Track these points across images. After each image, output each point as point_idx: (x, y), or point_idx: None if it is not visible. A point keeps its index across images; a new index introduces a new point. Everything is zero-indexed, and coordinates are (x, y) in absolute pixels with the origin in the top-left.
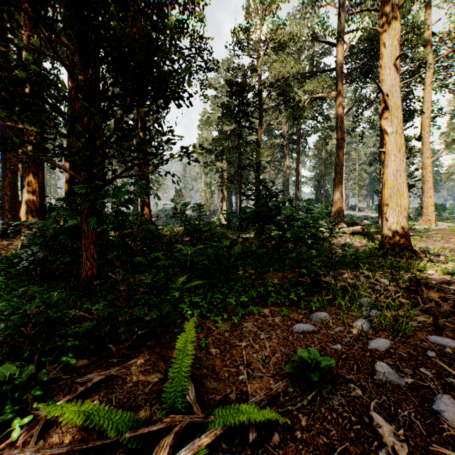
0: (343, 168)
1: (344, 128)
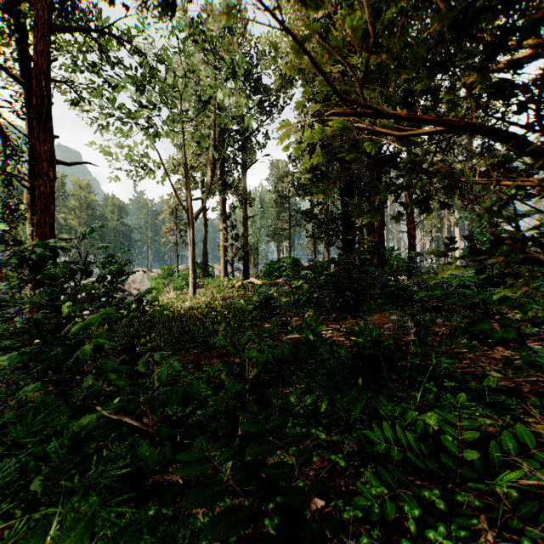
0: None
1: None
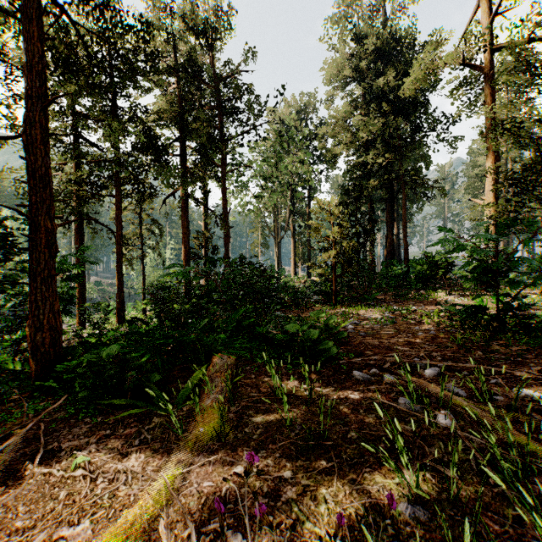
0: None
1: None
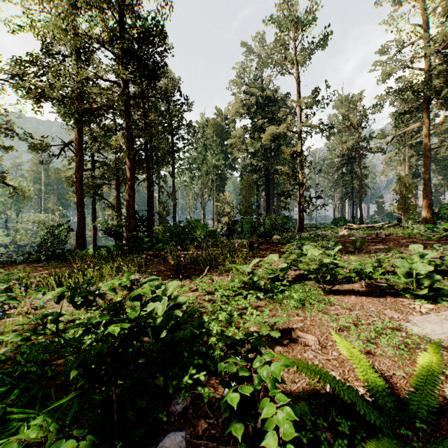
0: (428, 179)
1: (429, 147)
